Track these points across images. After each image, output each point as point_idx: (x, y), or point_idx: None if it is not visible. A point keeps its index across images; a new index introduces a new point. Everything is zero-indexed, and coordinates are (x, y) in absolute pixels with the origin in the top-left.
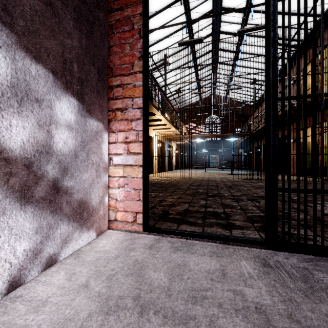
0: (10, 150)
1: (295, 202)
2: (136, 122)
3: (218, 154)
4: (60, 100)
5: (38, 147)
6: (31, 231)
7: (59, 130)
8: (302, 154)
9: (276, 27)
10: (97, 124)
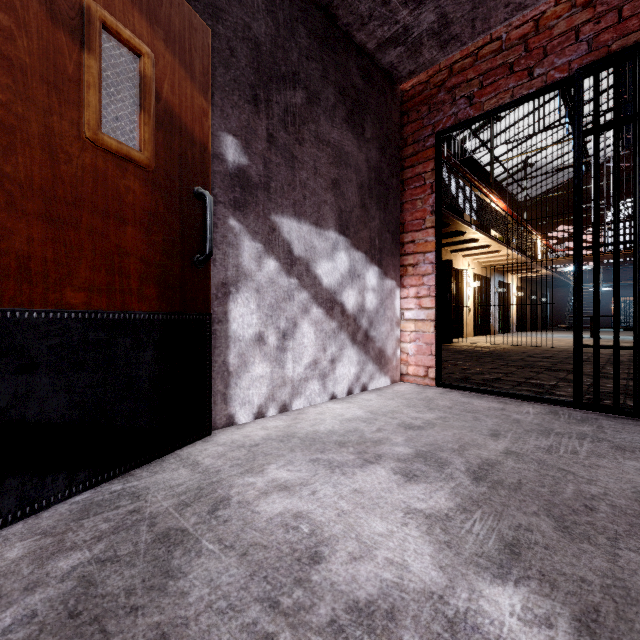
0: (348, 310)
1: None
2: (427, 277)
3: None
4: (369, 271)
5: (359, 307)
6: (356, 362)
7: (368, 293)
8: None
9: (580, 174)
10: (391, 283)
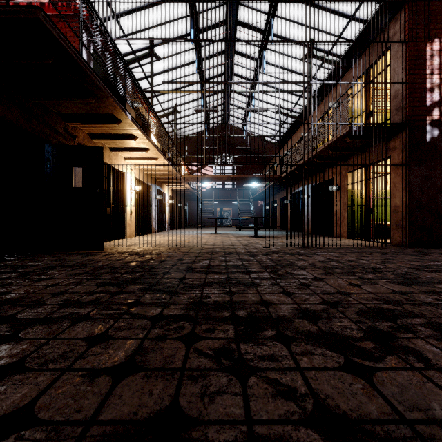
0: None
1: None
2: None
3: (232, 207)
4: None
5: None
6: None
7: None
8: (365, 205)
9: None
10: None
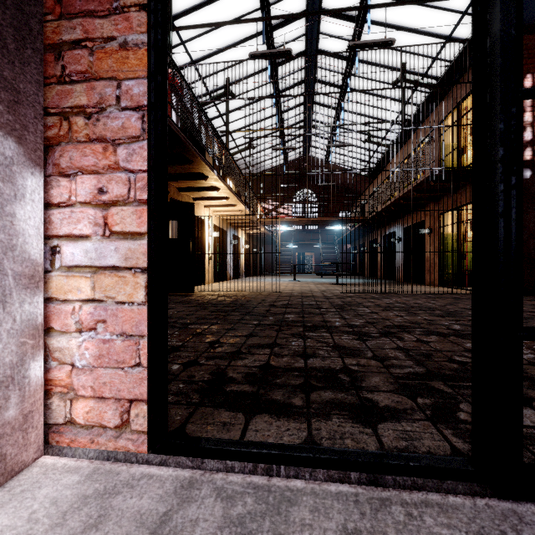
0: None
1: (462, 337)
2: (128, 148)
3: (313, 251)
4: None
5: None
6: None
7: None
8: (447, 251)
9: None
10: None
